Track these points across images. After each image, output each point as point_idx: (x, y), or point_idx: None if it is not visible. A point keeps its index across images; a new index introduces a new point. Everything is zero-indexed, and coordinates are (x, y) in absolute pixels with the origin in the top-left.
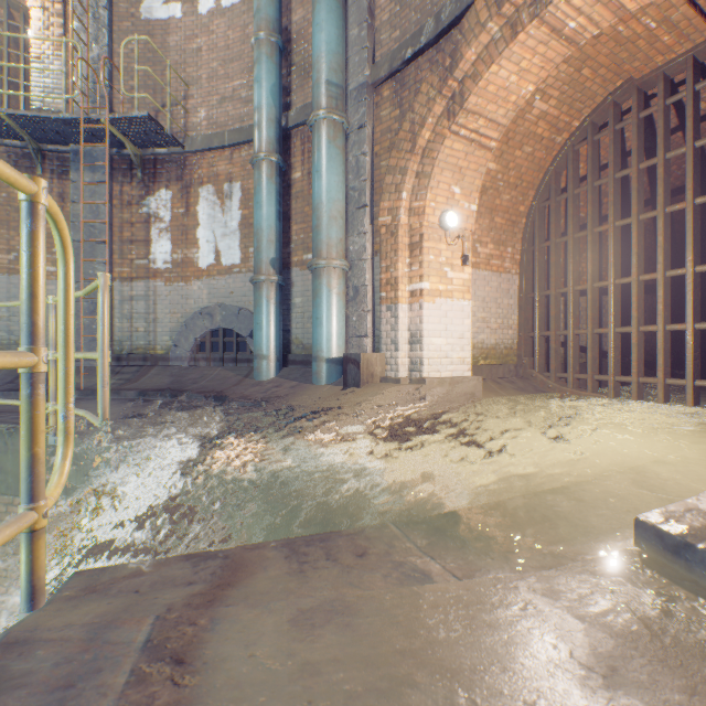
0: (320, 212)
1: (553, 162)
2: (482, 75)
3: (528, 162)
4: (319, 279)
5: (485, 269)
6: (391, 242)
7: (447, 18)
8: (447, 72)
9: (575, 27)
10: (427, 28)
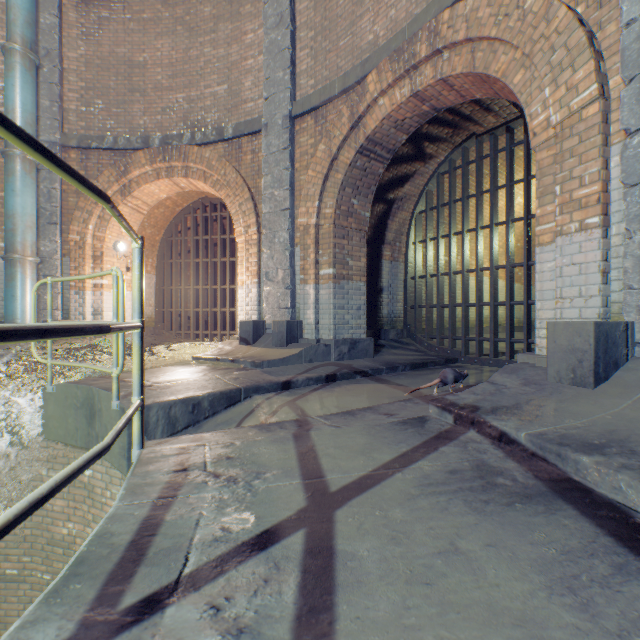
0: (17, 220)
1: (175, 219)
2: (143, 185)
3: (163, 216)
4: (16, 268)
5: None
6: (80, 252)
7: (122, 145)
8: (123, 173)
9: (184, 186)
10: (109, 140)
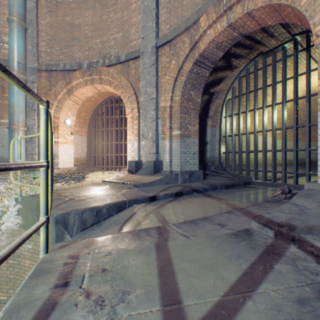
0: (15, 108)
1: (97, 107)
2: (78, 89)
3: (90, 106)
4: (14, 133)
5: (77, 134)
6: None
7: (68, 68)
8: (68, 83)
9: (100, 89)
10: (61, 66)
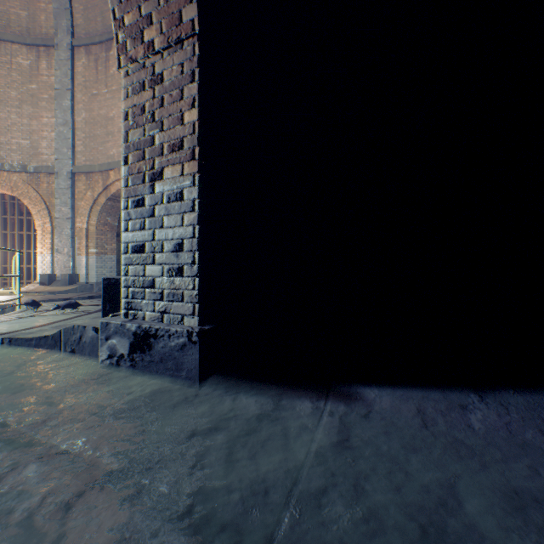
0: None
1: None
2: None
3: None
4: None
5: None
6: None
7: None
8: None
9: None
10: None
